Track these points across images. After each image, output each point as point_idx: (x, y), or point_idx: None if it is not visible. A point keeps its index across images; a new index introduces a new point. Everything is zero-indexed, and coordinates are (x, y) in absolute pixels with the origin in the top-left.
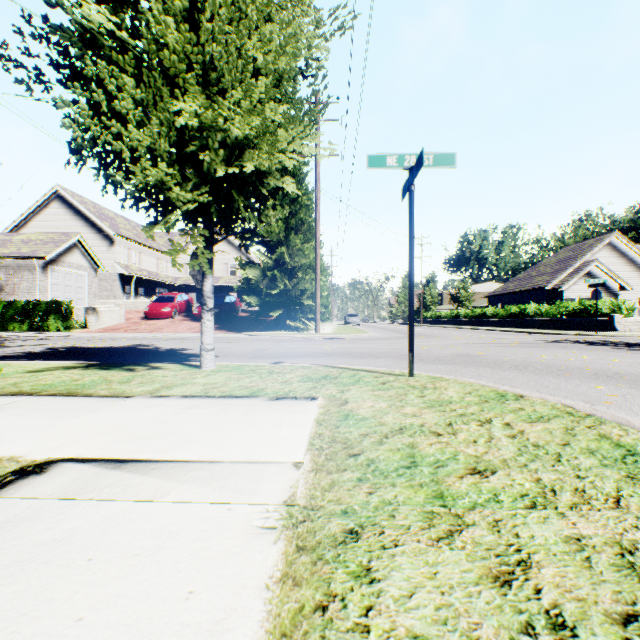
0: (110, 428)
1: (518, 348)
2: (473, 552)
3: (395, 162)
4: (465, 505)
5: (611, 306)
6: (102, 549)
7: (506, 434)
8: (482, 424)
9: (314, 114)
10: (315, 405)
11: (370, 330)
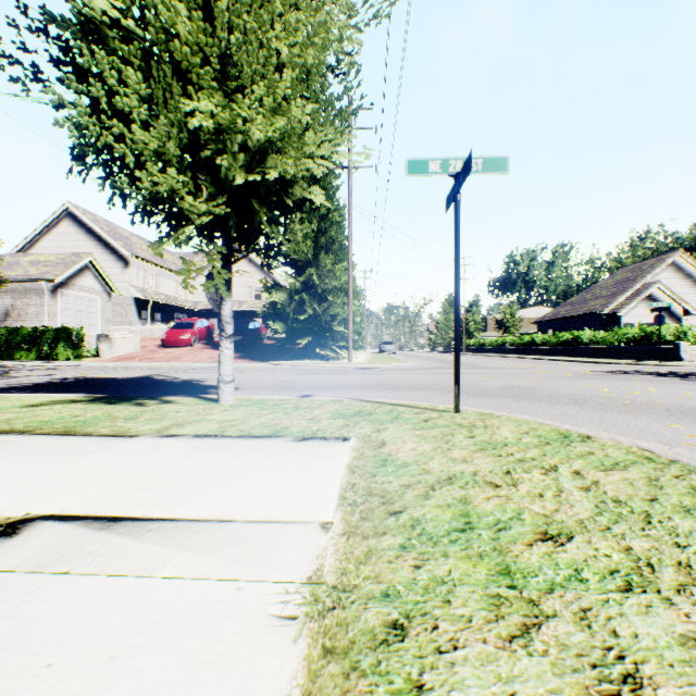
0: (106, 475)
1: (574, 379)
2: (560, 660)
3: (438, 168)
4: (540, 586)
5: (676, 333)
6: (68, 649)
7: (577, 486)
8: (547, 472)
9: (346, 115)
10: (347, 447)
11: (407, 359)
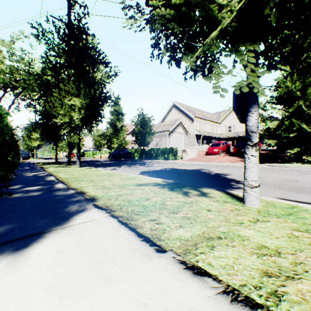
0: None
1: None
2: None
3: None
4: None
5: None
6: None
7: None
8: None
9: None
10: None
11: None
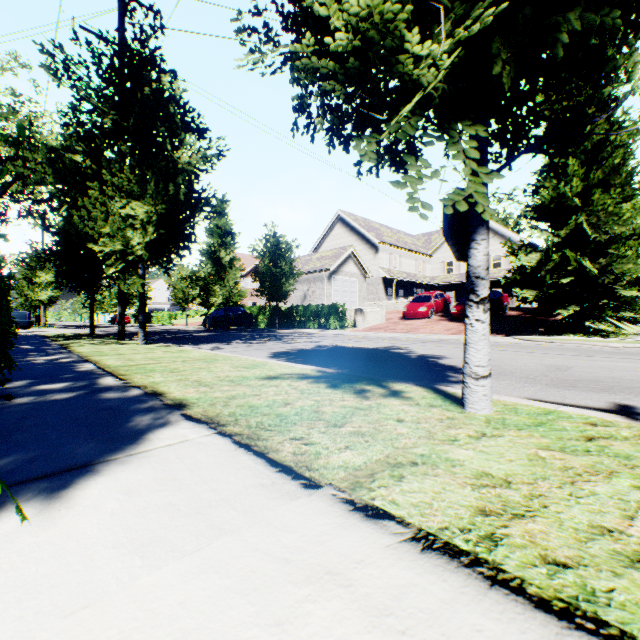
0: None
1: None
2: None
3: None
4: None
5: None
6: None
7: None
8: None
9: None
10: None
11: None
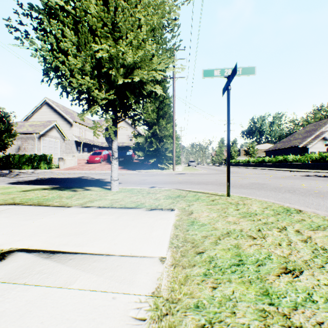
0: (53, 227)
1: (286, 179)
2: None
3: (219, 73)
4: (288, 304)
5: None
6: None
7: (299, 239)
8: (280, 230)
9: (172, 49)
10: (173, 214)
11: (201, 169)
